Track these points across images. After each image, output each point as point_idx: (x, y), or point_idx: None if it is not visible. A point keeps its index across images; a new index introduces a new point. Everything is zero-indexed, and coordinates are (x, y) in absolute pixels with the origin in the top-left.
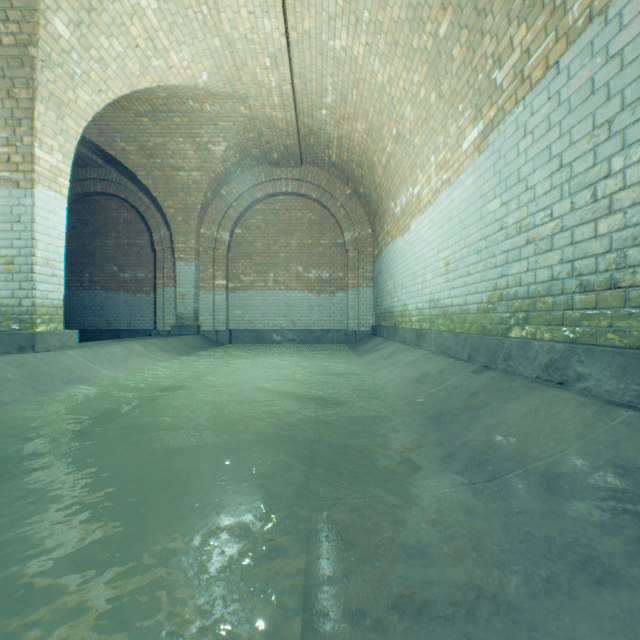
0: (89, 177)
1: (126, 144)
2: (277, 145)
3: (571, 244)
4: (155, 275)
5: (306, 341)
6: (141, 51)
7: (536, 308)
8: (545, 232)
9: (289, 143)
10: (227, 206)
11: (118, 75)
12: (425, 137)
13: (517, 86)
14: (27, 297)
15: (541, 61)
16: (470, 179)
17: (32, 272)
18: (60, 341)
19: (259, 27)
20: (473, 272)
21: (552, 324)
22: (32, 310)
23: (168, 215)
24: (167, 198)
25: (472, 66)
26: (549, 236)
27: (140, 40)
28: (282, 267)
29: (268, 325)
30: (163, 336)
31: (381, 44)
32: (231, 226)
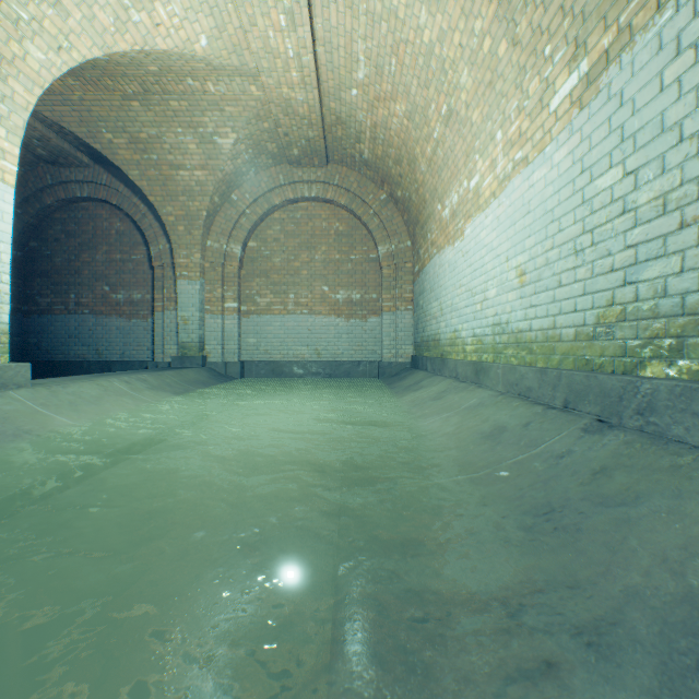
0: (74, 179)
1: (113, 136)
2: (297, 138)
3: None
4: (153, 296)
5: (333, 375)
6: None
7: None
8: None
9: (312, 135)
10: (238, 214)
11: (84, 29)
12: (488, 108)
13: None
14: None
15: None
16: (563, 149)
17: None
18: (1, 378)
19: None
20: (568, 282)
21: None
22: None
23: (167, 224)
24: (166, 203)
25: None
26: None
27: None
28: (304, 287)
29: (288, 356)
30: (159, 369)
31: None
32: (243, 238)
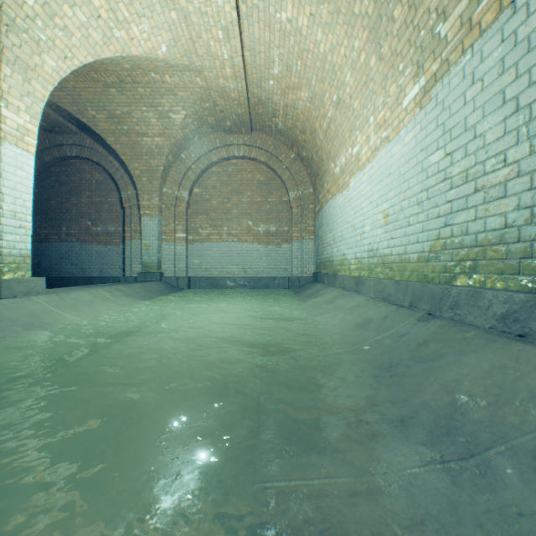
0: (65, 143)
1: (96, 112)
2: (230, 114)
3: (530, 189)
4: (124, 229)
5: (256, 286)
6: (103, 22)
7: (486, 256)
8: (497, 179)
9: (240, 112)
10: (186, 168)
11: (82, 43)
12: (364, 100)
13: (464, 35)
14: None
15: (493, 4)
16: (410, 134)
17: None
18: (27, 288)
19: (212, 0)
20: (414, 223)
21: (506, 273)
22: None
23: (134, 176)
24: (133, 161)
25: (414, 24)
26: (502, 182)
27: (102, 11)
28: (235, 222)
29: (222, 272)
30: (129, 282)
31: (324, 13)
32: (190, 186)
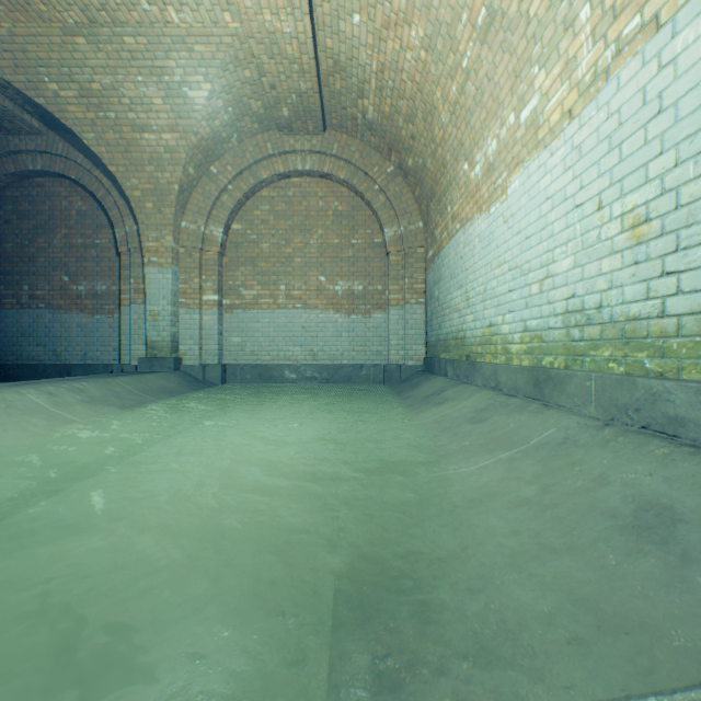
0: (24, 148)
1: (59, 86)
2: (287, 92)
3: None
4: (121, 288)
5: (331, 380)
6: None
7: None
8: None
9: (304, 88)
10: (219, 189)
11: None
12: None
13: None
14: None
15: None
16: None
17: None
18: None
19: None
20: None
21: None
22: None
23: (132, 200)
24: (130, 174)
25: None
26: None
27: None
28: (297, 277)
29: (278, 357)
30: (116, 374)
31: None
32: (225, 218)
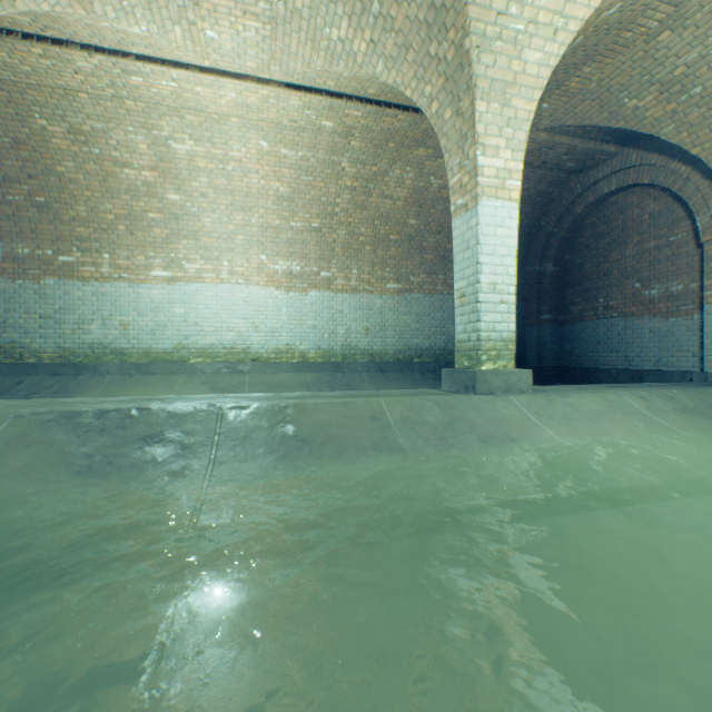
0: (599, 177)
1: (636, 100)
2: None
3: None
4: (700, 284)
5: None
6: None
7: None
8: None
9: None
10: None
11: None
12: None
13: None
14: (472, 331)
15: None
16: None
17: (476, 302)
18: (504, 383)
19: None
20: None
21: None
22: (476, 345)
23: None
24: None
25: None
26: None
27: None
28: None
29: None
30: (701, 384)
31: None
32: None
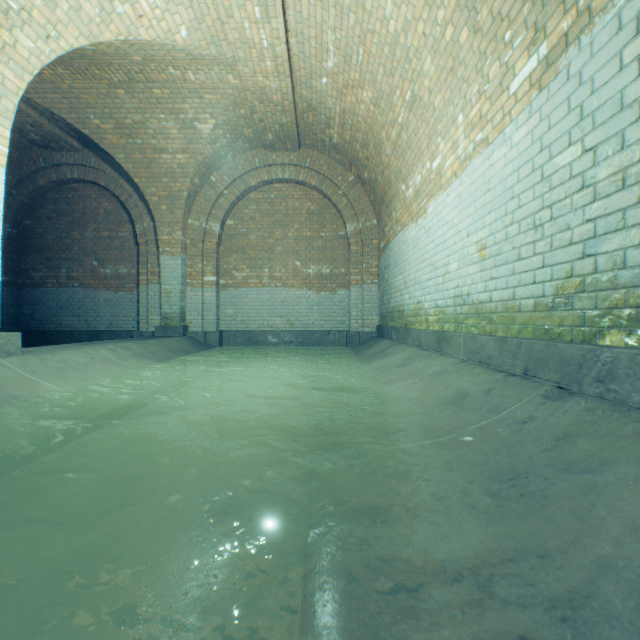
0: (65, 162)
1: (101, 121)
2: (272, 124)
3: None
4: (139, 271)
5: (304, 343)
6: None
7: None
8: None
9: (285, 121)
10: (217, 194)
11: (71, 19)
12: (450, 93)
13: None
14: None
15: None
16: (523, 129)
17: None
18: None
19: None
20: (527, 255)
21: None
22: None
23: (151, 203)
24: (150, 184)
25: None
26: None
27: None
28: (278, 262)
29: (263, 326)
30: (143, 338)
31: None
32: (222, 216)
